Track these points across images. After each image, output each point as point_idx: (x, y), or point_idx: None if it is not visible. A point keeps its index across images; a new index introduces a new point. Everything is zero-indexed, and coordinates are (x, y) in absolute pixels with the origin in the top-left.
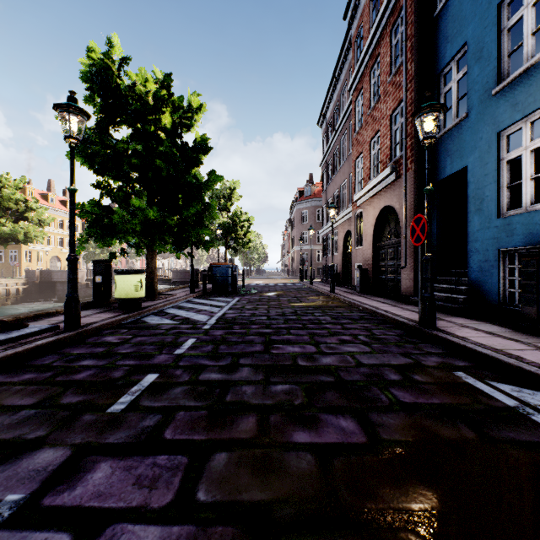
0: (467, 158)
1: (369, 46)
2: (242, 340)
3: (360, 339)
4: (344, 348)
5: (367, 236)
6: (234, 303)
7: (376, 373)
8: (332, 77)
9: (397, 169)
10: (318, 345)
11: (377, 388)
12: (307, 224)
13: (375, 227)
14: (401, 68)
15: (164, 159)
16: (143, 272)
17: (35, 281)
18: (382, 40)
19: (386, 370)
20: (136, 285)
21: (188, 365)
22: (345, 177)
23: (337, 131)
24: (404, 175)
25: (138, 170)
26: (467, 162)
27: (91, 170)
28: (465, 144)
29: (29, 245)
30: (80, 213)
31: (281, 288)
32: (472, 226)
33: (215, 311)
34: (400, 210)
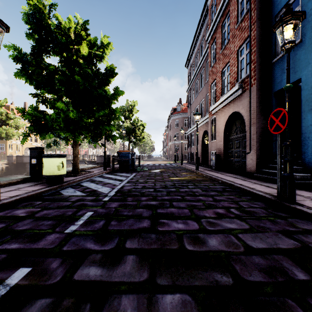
0: (301, 72)
1: (222, 8)
2: (132, 214)
3: (233, 212)
4: (224, 223)
5: (219, 133)
6: (131, 177)
7: (275, 266)
8: (195, 34)
9: (243, 86)
10: (199, 220)
11: (295, 302)
12: (178, 128)
13: (225, 127)
14: (246, 16)
15: (80, 76)
16: (64, 156)
17: (13, 162)
18: (231, 1)
19: (283, 261)
20: (58, 165)
21: (71, 251)
22: (203, 97)
23: (198, 68)
24: (249, 88)
25: (65, 85)
26: (301, 75)
27: (31, 84)
28: (299, 62)
29: (11, 140)
30: (23, 114)
31: (163, 167)
32: (305, 122)
33: (117, 184)
34: (245, 114)
